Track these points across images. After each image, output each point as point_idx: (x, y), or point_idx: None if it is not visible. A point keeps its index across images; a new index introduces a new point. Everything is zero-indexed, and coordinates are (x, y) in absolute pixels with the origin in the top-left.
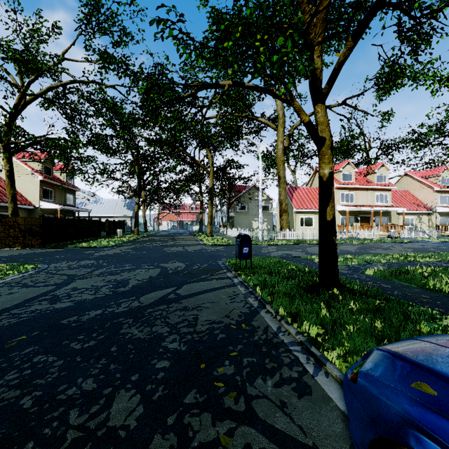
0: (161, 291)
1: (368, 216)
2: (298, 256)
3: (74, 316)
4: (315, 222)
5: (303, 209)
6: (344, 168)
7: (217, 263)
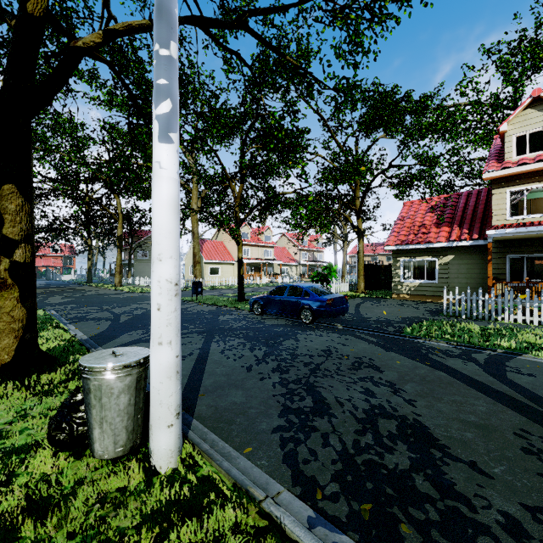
0: None
1: (259, 267)
2: (219, 295)
3: None
4: (221, 271)
5: (212, 260)
6: (243, 228)
7: None
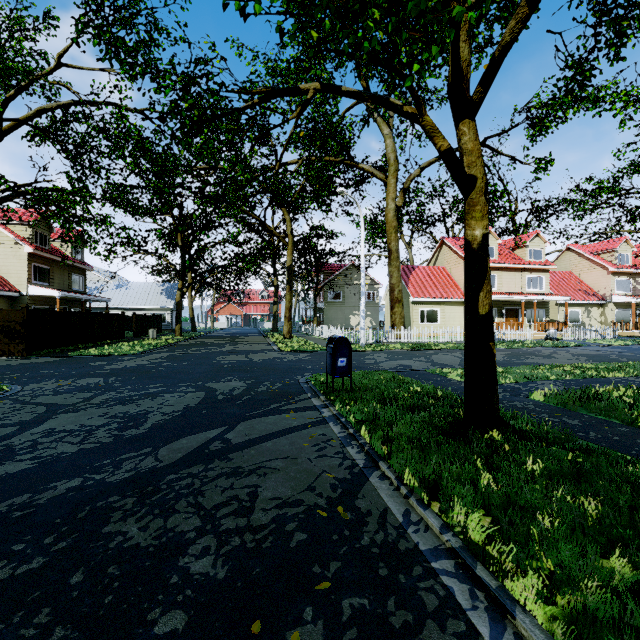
0: (199, 435)
1: (517, 308)
2: (421, 369)
3: (24, 494)
4: (441, 316)
5: (424, 298)
6: None
7: (297, 381)
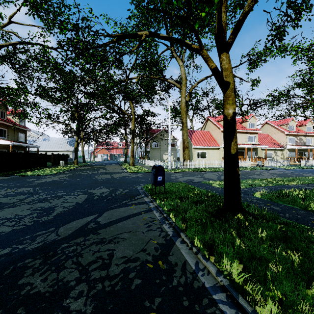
0: (82, 219)
1: (243, 151)
2: (199, 181)
3: None
4: (207, 155)
5: (199, 146)
6: None
7: (137, 188)
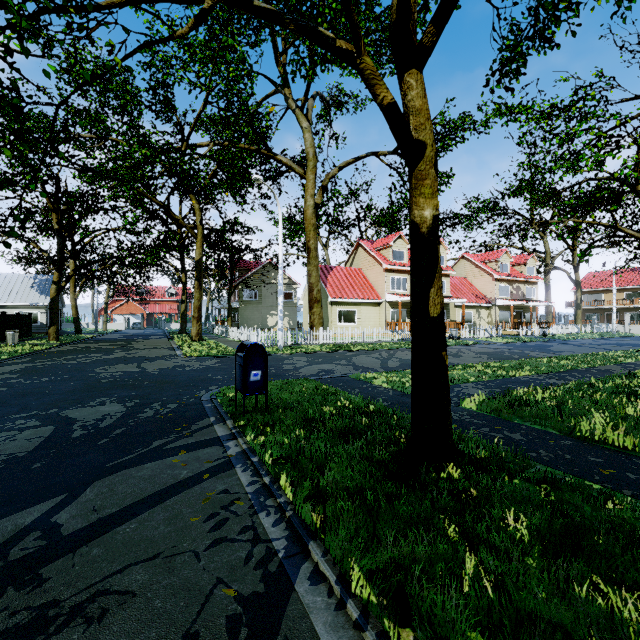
0: (2, 523)
1: None
2: (344, 374)
3: None
4: (358, 317)
5: (342, 298)
6: (395, 243)
7: (199, 399)
